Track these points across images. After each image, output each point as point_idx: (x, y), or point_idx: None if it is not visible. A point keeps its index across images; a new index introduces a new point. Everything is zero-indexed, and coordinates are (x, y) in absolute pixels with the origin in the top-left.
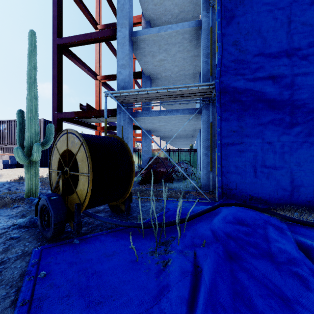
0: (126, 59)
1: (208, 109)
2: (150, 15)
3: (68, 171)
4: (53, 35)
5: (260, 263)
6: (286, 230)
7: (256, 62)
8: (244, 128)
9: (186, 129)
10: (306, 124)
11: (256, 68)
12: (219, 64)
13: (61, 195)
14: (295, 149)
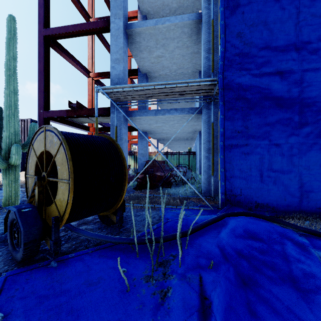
0: (120, 53)
1: (209, 108)
2: (147, 9)
3: (46, 177)
4: (39, 25)
5: (282, 291)
6: (308, 247)
7: (262, 55)
8: (250, 128)
9: (185, 131)
10: (316, 124)
11: (263, 63)
12: (222, 57)
13: (35, 206)
14: (304, 151)
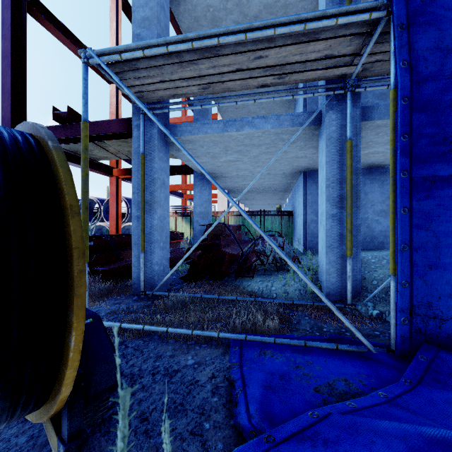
0: (151, 6)
1: (339, 109)
2: None
3: None
4: None
5: None
6: None
7: None
8: None
9: (277, 173)
10: None
11: None
12: None
13: None
14: None
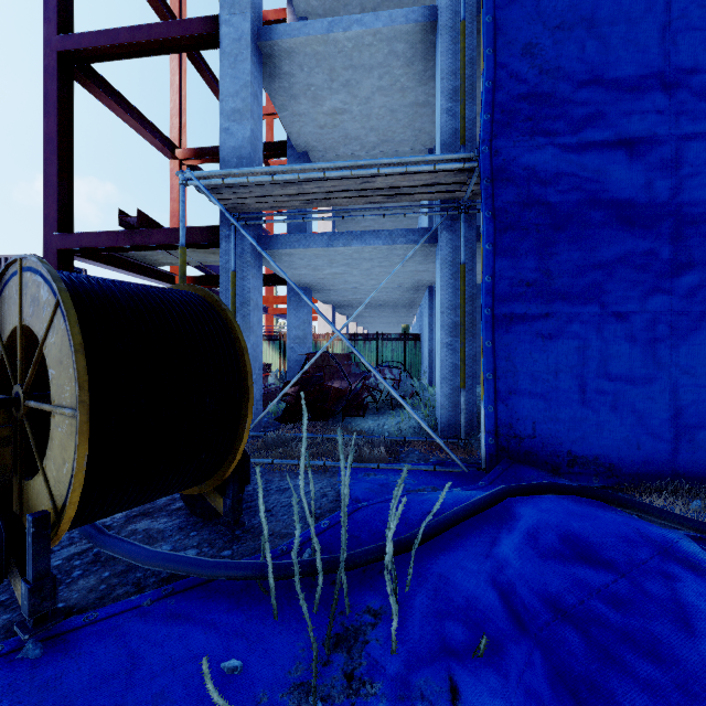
0: (244, 97)
1: (454, 230)
2: (308, 2)
3: (21, 398)
4: (47, 25)
5: None
6: None
7: (585, 100)
8: (555, 275)
9: (397, 286)
10: None
11: (587, 119)
12: (489, 103)
13: None
14: (685, 331)
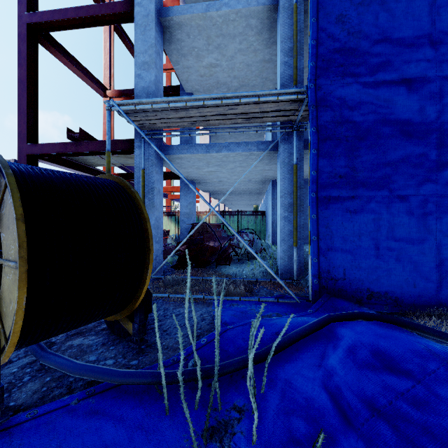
0: (150, 54)
1: (289, 142)
2: None
3: None
4: (20, 6)
5: None
6: None
7: (379, 53)
8: (359, 170)
9: (251, 180)
10: None
11: (380, 65)
12: (314, 55)
13: None
14: (446, 208)
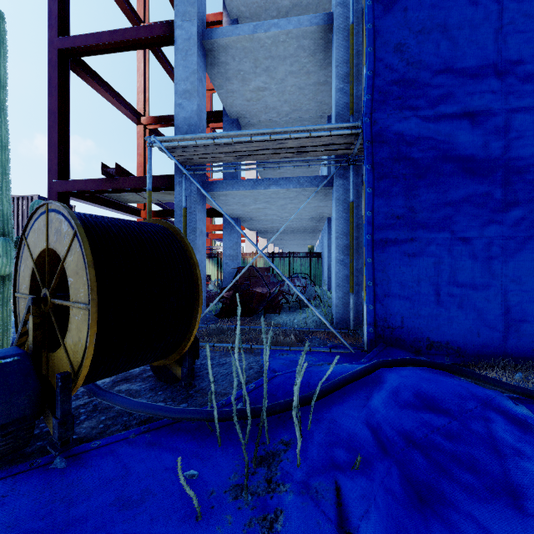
0: (192, 81)
1: (346, 177)
2: (238, 8)
3: (48, 297)
4: (50, 30)
5: (493, 516)
6: None
7: (440, 84)
8: (417, 210)
9: (304, 217)
10: (533, 204)
11: (440, 97)
12: (369, 87)
13: (27, 353)
14: (512, 251)
